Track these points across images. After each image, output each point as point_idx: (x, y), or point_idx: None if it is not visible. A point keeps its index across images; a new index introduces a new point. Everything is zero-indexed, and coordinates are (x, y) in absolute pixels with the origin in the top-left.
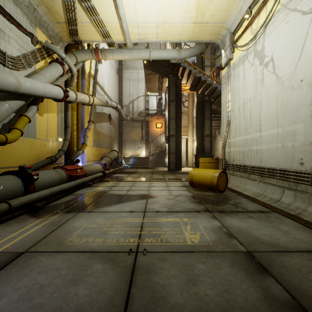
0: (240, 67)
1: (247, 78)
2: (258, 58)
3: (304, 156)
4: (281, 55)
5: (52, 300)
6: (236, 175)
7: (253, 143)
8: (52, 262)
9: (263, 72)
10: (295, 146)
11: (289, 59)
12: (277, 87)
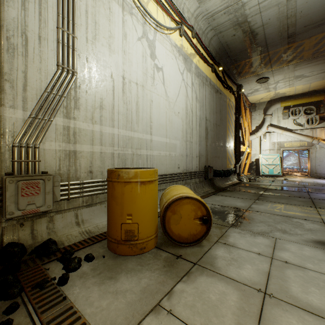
0: (116, 5)
1: (132, 46)
2: (149, 46)
3: (180, 162)
4: (169, 78)
5: None
6: (104, 201)
7: (142, 145)
8: None
9: (155, 72)
10: (176, 155)
11: (173, 90)
12: (166, 102)
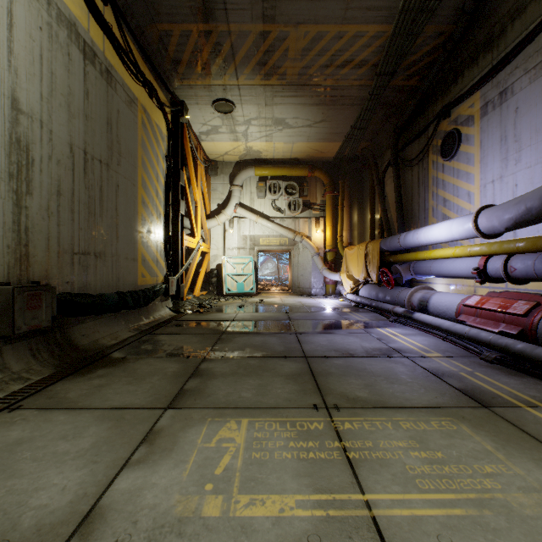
0: None
1: None
2: None
3: None
4: None
5: (370, 378)
6: None
7: None
8: (421, 397)
9: None
10: None
11: None
12: None
